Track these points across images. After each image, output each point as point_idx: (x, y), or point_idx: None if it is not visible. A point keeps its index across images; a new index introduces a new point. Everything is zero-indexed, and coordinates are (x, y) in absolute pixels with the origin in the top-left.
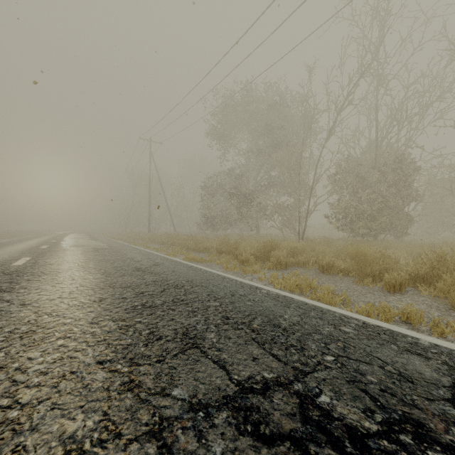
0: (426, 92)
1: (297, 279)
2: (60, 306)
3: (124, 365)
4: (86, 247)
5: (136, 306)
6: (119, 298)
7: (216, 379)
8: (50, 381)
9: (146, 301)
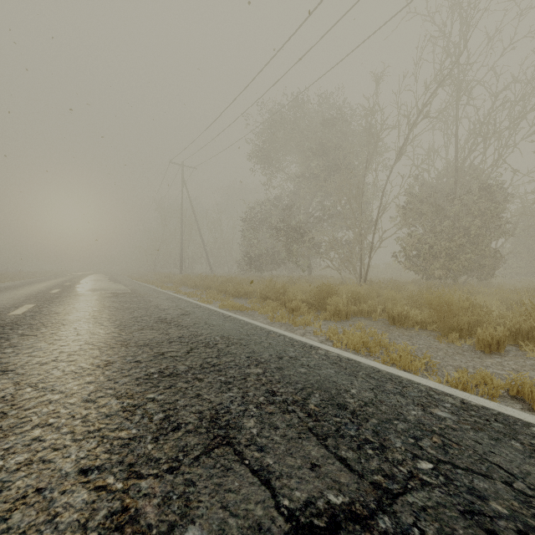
0: (520, 100)
1: (363, 335)
2: (51, 373)
3: (118, 476)
4: (104, 291)
5: (151, 374)
6: (132, 361)
7: (255, 507)
8: (1, 507)
9: (166, 367)
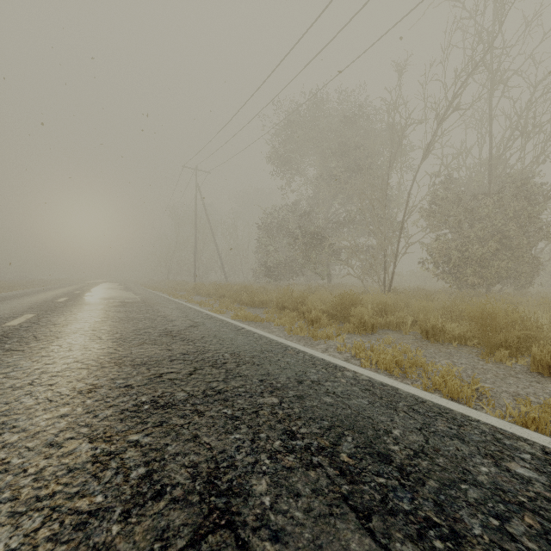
0: None
1: (395, 352)
2: (21, 401)
3: None
4: (112, 299)
5: (141, 405)
6: (121, 386)
7: None
8: None
9: (161, 394)
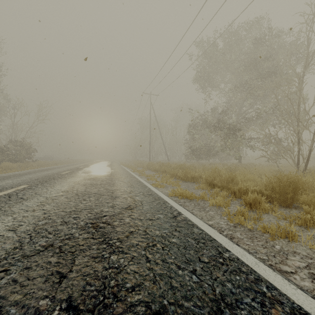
0: None
1: None
2: None
3: None
4: (93, 173)
5: None
6: None
7: None
8: None
9: None
